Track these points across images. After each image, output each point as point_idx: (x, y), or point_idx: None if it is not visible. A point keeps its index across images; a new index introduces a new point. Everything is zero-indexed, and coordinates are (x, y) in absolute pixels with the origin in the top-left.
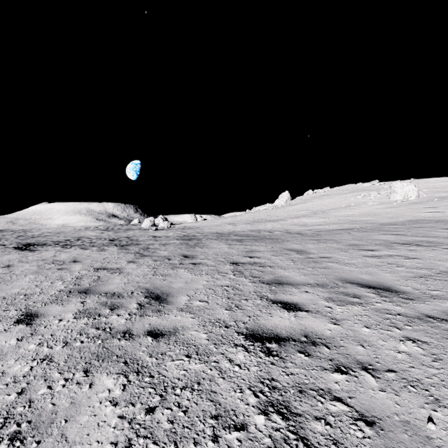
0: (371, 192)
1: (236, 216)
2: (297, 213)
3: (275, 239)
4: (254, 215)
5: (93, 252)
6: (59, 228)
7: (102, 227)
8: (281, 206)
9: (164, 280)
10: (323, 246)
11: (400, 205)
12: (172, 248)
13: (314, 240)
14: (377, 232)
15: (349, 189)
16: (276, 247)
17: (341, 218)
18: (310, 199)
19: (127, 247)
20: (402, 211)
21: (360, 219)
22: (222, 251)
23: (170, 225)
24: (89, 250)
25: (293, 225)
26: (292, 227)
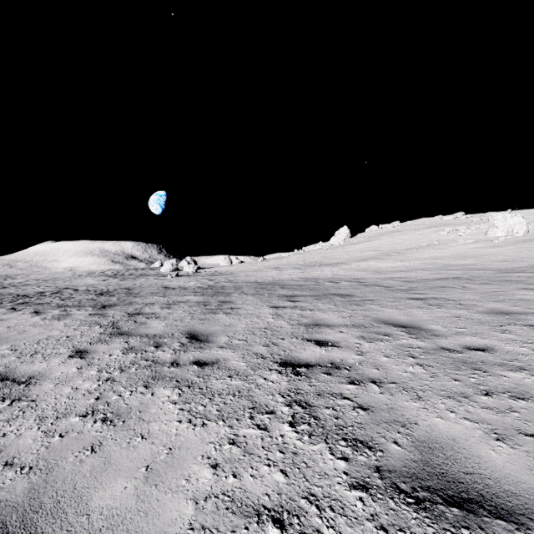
0: (458, 227)
1: (281, 258)
2: (363, 255)
3: (348, 297)
4: (305, 257)
5: (41, 321)
6: (54, 273)
7: (110, 271)
8: (338, 246)
9: (92, 450)
10: (443, 313)
11: (505, 243)
12: (178, 314)
13: (416, 300)
14: (508, 284)
15: (426, 223)
16: (358, 315)
17: (427, 261)
18: (376, 237)
19: (107, 310)
20: (515, 252)
21: (458, 263)
22: (262, 324)
23: (196, 270)
24: (40, 316)
25: (362, 271)
26: (363, 275)
